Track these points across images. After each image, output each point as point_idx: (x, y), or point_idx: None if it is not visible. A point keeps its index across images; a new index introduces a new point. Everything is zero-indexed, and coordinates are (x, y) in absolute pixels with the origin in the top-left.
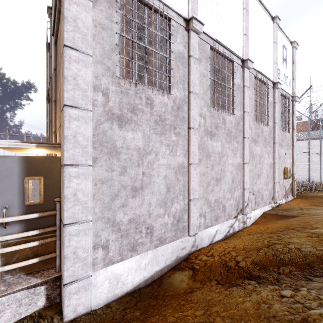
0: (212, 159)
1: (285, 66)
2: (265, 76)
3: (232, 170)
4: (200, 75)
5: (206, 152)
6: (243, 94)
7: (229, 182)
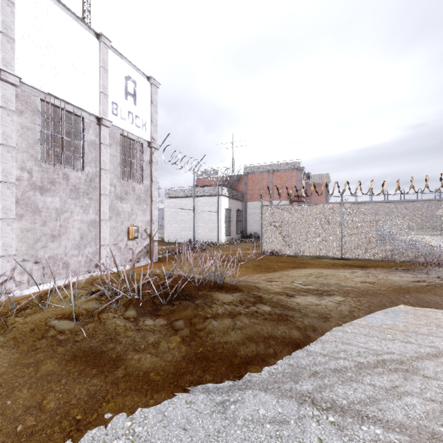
0: None
1: (133, 103)
2: (71, 105)
3: None
4: None
5: None
6: None
7: None
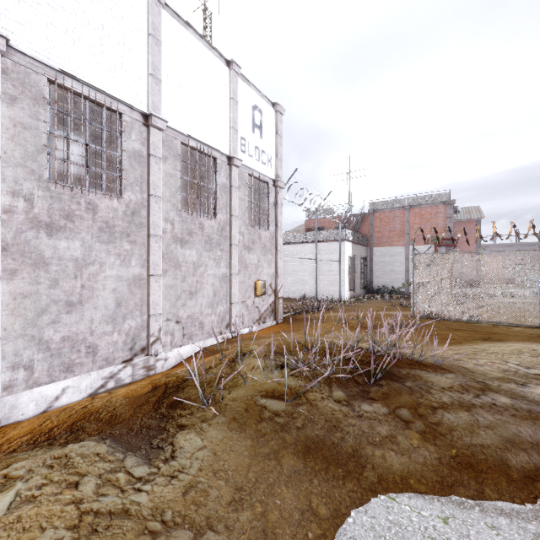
0: (55, 270)
1: (259, 136)
2: (206, 145)
3: (117, 287)
4: (14, 126)
5: (33, 258)
6: (149, 167)
7: (109, 306)
